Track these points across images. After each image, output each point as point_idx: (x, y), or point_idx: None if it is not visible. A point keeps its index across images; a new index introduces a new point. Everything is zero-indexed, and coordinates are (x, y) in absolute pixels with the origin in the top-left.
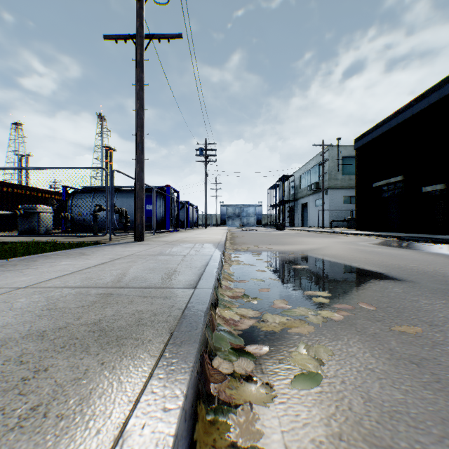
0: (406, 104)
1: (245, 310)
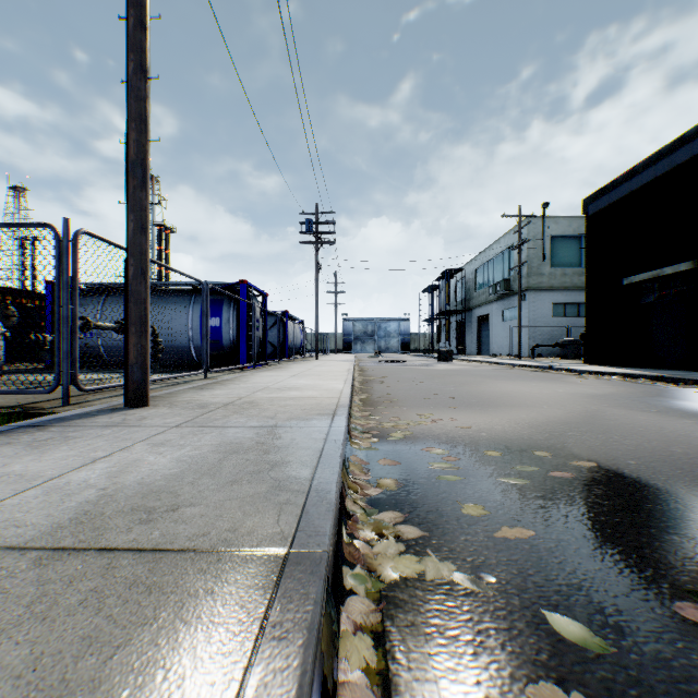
0: None
1: None
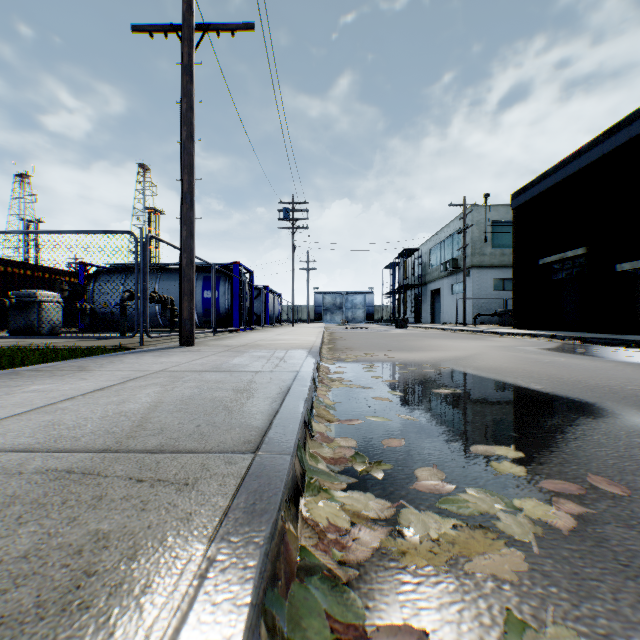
0: (591, 141)
1: (361, 497)
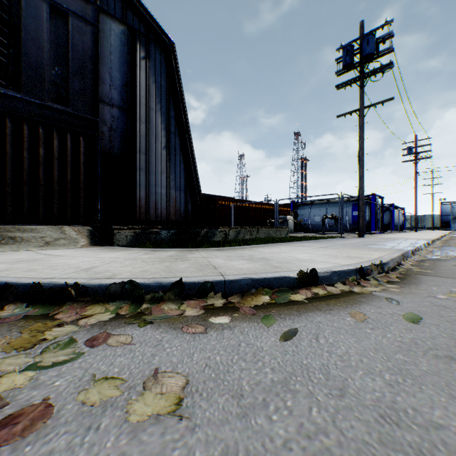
0: None
1: (430, 255)
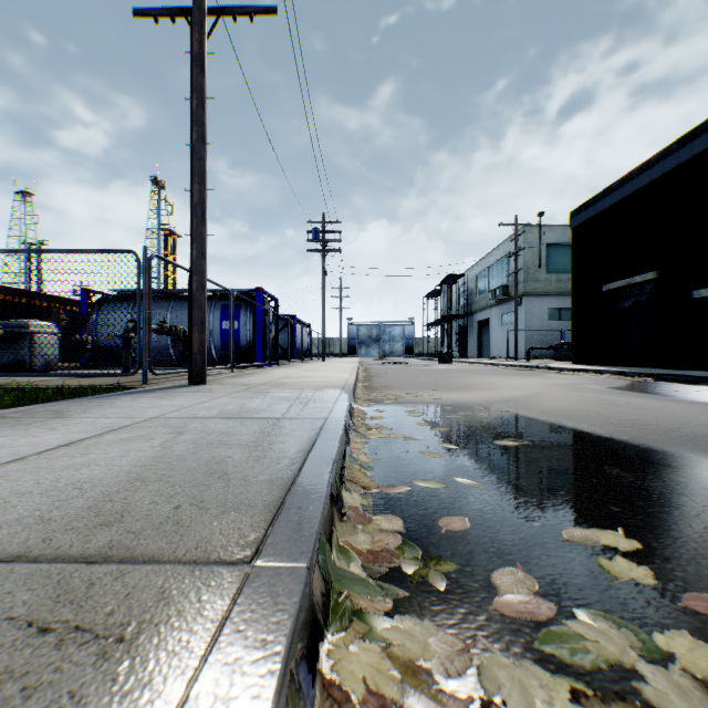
0: (663, 150)
1: (416, 628)
